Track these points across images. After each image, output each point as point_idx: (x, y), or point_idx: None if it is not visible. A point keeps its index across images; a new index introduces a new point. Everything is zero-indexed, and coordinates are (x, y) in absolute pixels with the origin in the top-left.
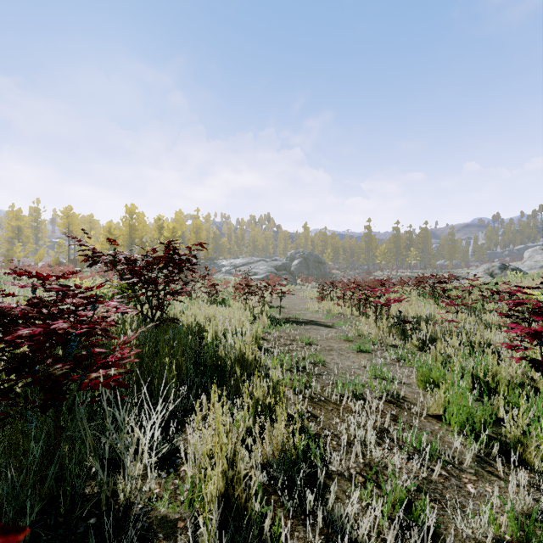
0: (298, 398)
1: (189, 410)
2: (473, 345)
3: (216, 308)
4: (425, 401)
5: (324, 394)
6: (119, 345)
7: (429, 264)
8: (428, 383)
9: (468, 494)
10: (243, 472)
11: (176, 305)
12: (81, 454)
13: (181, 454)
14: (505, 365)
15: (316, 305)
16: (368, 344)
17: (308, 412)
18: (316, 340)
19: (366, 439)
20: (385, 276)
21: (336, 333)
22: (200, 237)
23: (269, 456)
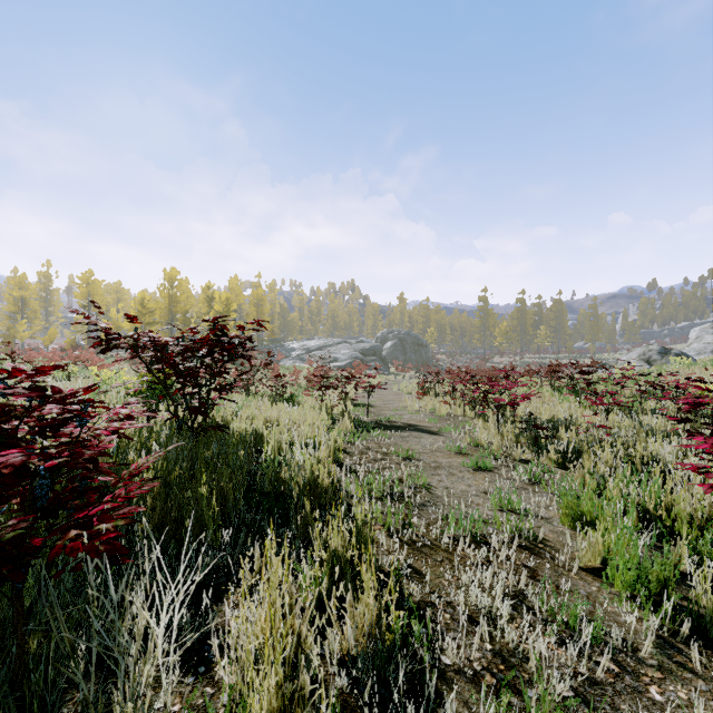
0: (393, 542)
1: (235, 564)
2: (633, 461)
3: (281, 408)
4: (575, 548)
5: (430, 535)
6: (123, 478)
7: (565, 347)
8: (577, 518)
9: (653, 704)
10: (309, 687)
11: (227, 403)
12: (59, 649)
13: (214, 651)
14: (684, 492)
15: (415, 402)
16: (489, 458)
17: (408, 566)
18: (416, 453)
19: (495, 610)
20: (506, 362)
21: (444, 443)
22: (262, 312)
23: (351, 643)
